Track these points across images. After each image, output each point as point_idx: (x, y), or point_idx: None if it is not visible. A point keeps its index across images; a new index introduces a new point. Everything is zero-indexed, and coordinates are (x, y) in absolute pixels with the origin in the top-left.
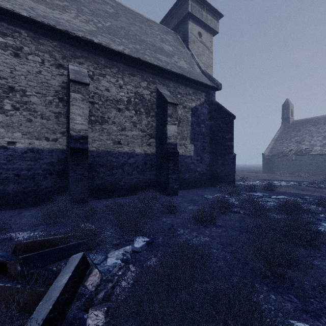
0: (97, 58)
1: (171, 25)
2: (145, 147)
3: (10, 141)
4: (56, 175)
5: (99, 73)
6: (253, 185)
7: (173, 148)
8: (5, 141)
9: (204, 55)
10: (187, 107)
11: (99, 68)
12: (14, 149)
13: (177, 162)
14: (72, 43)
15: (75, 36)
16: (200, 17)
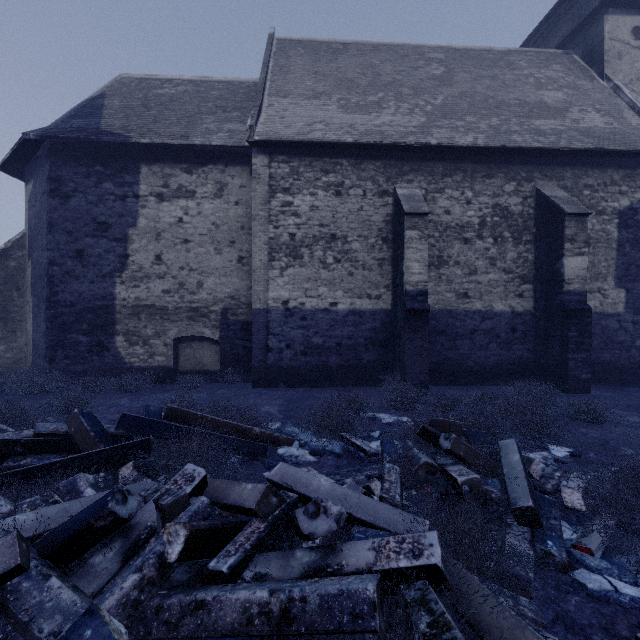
0: (431, 166)
1: (556, 37)
2: (512, 300)
3: (332, 302)
4: (379, 346)
5: (434, 188)
6: None
7: (578, 301)
8: (328, 303)
9: None
10: (608, 212)
11: (434, 181)
12: (335, 312)
13: (586, 329)
14: (398, 155)
15: (404, 146)
16: None
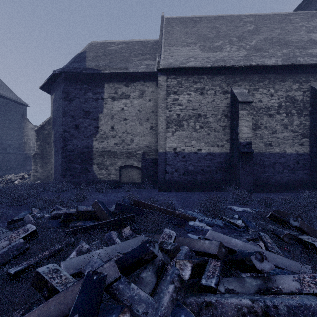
0: (251, 77)
1: (316, 4)
2: (296, 147)
3: (198, 149)
4: (223, 171)
5: (253, 88)
6: None
7: None
8: (196, 149)
9: None
10: None
11: (253, 85)
12: (200, 153)
13: None
14: (233, 72)
15: (237, 67)
16: None
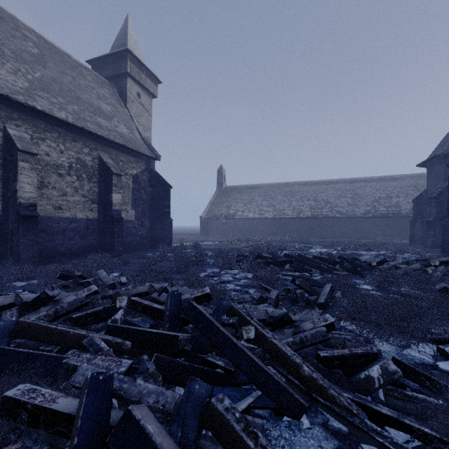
0: (36, 121)
1: (106, 72)
2: (87, 212)
3: None
4: None
5: (38, 136)
6: (187, 245)
7: (118, 214)
8: None
9: (143, 116)
10: (129, 174)
11: (38, 132)
12: None
13: (121, 227)
14: (8, 103)
15: (15, 101)
16: (139, 80)
